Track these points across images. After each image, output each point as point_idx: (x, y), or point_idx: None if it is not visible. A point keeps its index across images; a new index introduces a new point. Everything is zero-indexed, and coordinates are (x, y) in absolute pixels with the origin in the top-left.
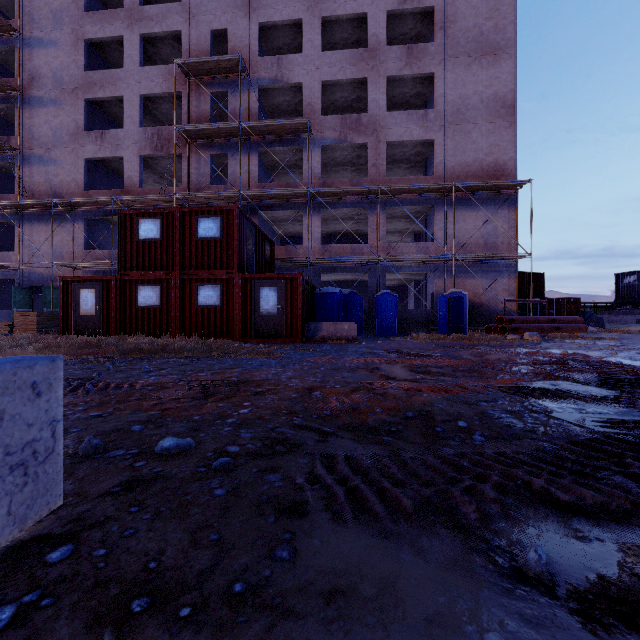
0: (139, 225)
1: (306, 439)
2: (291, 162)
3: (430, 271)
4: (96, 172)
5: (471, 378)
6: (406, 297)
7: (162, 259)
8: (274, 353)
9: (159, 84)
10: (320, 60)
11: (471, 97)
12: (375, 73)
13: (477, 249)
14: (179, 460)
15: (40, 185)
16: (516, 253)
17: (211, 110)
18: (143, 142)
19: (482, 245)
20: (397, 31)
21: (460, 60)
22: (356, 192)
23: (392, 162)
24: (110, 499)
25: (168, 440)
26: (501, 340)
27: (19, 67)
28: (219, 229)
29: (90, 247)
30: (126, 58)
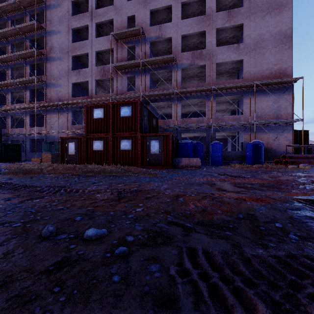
0: (94, 111)
1: (176, 233)
2: (166, 78)
3: (241, 130)
4: (77, 89)
5: (273, 191)
6: (226, 145)
7: (104, 127)
8: (157, 174)
9: (104, 45)
10: (181, 24)
11: (265, 34)
12: (210, 27)
13: (268, 118)
14: (95, 245)
15: (54, 96)
16: (293, 119)
17: (127, 55)
18: (97, 73)
19: (271, 115)
20: (222, 4)
21: (258, 14)
22: (200, 90)
23: (219, 74)
24: (45, 277)
25: (91, 230)
26: (285, 168)
27: (45, 44)
28: (130, 112)
29: (74, 123)
30: (89, 35)
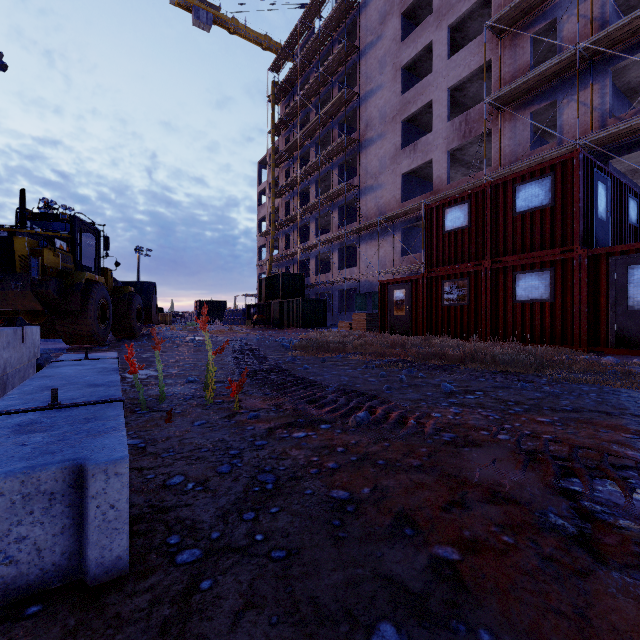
0: (445, 216)
1: None
2: None
3: None
4: (410, 184)
5: None
6: None
7: (469, 249)
8: None
9: (467, 65)
10: None
11: None
12: None
13: None
14: None
15: (371, 209)
16: None
17: (530, 57)
18: (450, 136)
19: None
20: None
21: None
22: None
23: None
24: None
25: None
26: None
27: (359, 121)
28: (548, 193)
29: (405, 254)
30: (434, 60)
